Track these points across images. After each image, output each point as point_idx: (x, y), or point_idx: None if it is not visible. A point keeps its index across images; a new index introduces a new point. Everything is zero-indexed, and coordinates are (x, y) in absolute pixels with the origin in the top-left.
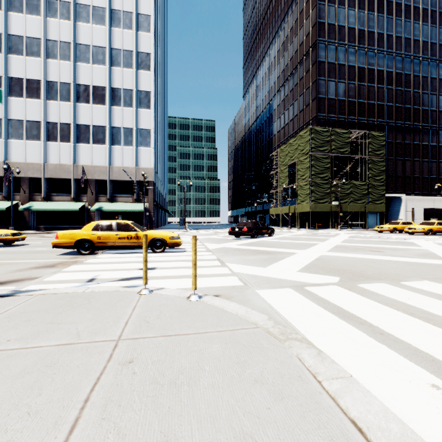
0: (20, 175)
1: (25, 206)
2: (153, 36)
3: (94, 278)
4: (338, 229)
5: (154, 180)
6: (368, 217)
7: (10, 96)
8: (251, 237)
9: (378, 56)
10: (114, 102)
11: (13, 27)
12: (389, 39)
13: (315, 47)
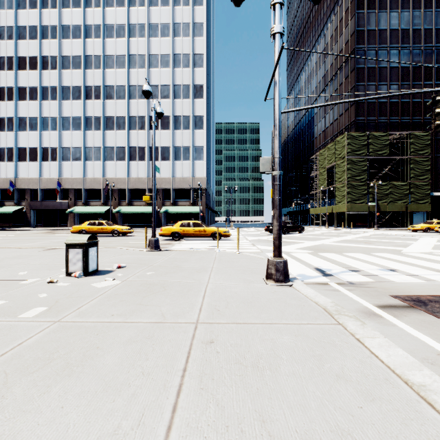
0: (112, 187)
1: (117, 209)
2: (205, 70)
3: (192, 248)
4: (374, 228)
5: (206, 187)
6: (413, 216)
7: (106, 130)
8: (283, 233)
9: (425, 52)
10: (176, 127)
11: (108, 80)
12: (438, 33)
13: (353, 54)
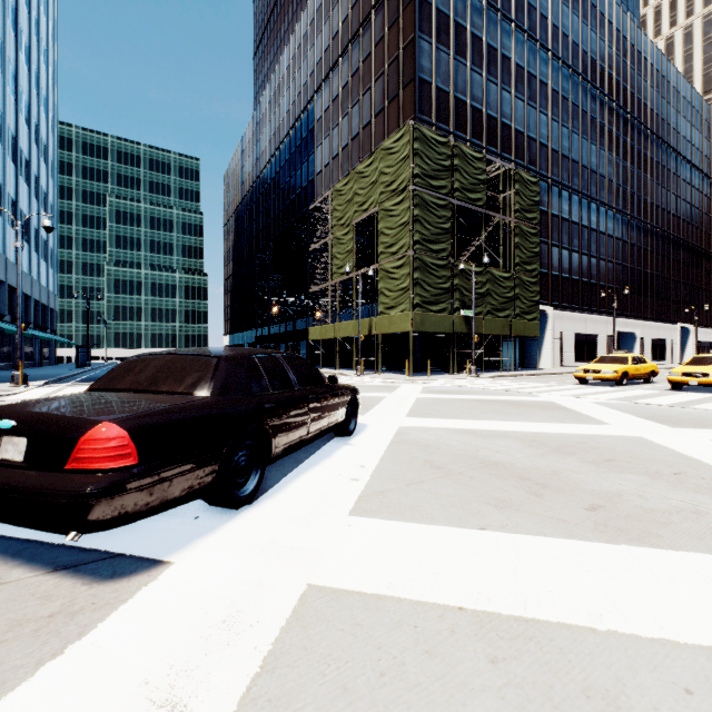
0: None
1: None
2: None
3: None
4: (471, 375)
5: None
6: (502, 347)
7: None
8: (209, 498)
9: (516, 36)
10: None
11: None
12: (531, 12)
13: None
